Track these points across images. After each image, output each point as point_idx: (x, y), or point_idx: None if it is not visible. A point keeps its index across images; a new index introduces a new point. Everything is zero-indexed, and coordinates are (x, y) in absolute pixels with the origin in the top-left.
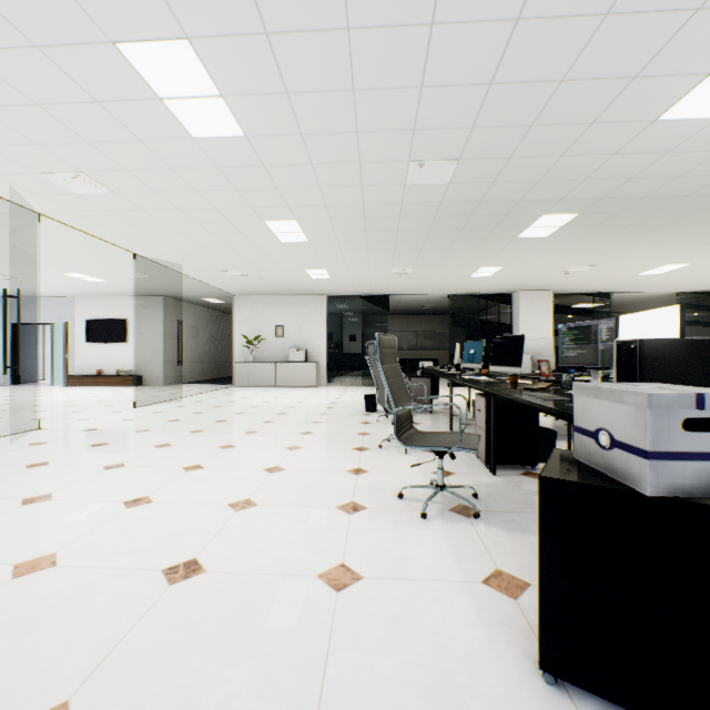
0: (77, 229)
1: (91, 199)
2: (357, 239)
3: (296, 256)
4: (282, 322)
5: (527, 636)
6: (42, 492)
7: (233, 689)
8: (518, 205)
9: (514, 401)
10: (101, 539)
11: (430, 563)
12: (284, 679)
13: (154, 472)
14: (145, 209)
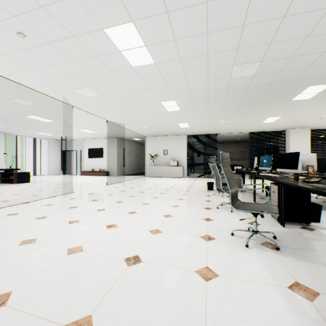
0: (86, 111)
1: (91, 98)
2: (203, 107)
3: (174, 117)
4: (166, 148)
5: (324, 325)
6: (75, 218)
7: (161, 324)
8: (294, 82)
9: (298, 187)
10: (98, 241)
11: (255, 272)
12: (185, 324)
13: (117, 213)
14: (112, 100)
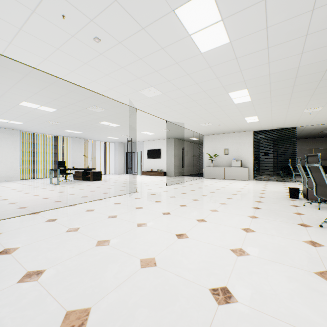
0: (147, 113)
1: (154, 98)
2: (285, 93)
3: (241, 110)
4: (227, 146)
5: None
6: (143, 221)
7: None
8: None
9: None
10: (171, 255)
11: None
12: None
13: (183, 219)
14: (173, 98)
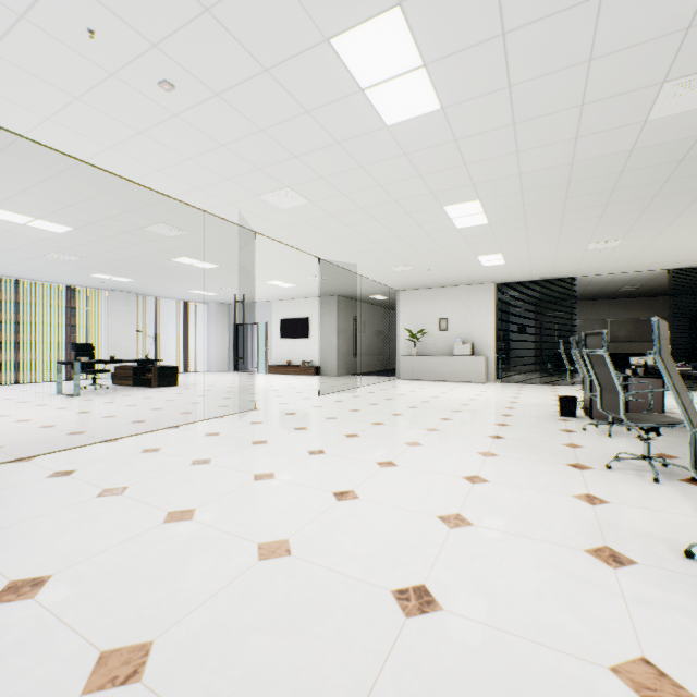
0: (279, 241)
1: (292, 212)
2: (551, 210)
3: (470, 242)
4: (445, 314)
5: None
6: (266, 469)
7: None
8: None
9: None
10: (322, 533)
11: None
12: None
13: (351, 463)
14: (333, 213)
